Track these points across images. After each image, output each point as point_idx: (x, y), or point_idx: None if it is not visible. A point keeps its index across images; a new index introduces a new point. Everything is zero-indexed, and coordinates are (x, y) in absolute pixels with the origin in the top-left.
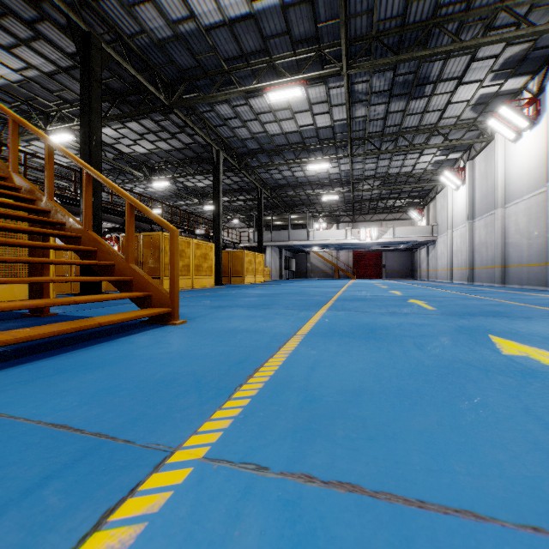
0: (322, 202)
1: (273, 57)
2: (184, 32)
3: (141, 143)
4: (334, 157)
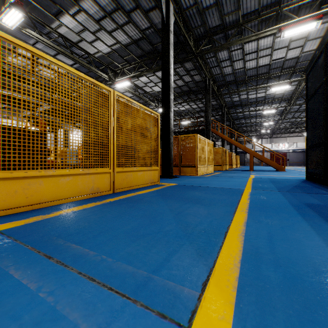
0: (257, 130)
1: (265, 101)
2: (242, 99)
3: (199, 118)
4: (275, 120)
